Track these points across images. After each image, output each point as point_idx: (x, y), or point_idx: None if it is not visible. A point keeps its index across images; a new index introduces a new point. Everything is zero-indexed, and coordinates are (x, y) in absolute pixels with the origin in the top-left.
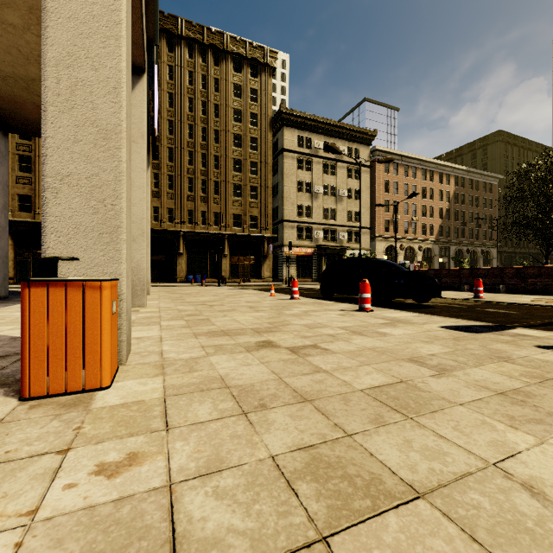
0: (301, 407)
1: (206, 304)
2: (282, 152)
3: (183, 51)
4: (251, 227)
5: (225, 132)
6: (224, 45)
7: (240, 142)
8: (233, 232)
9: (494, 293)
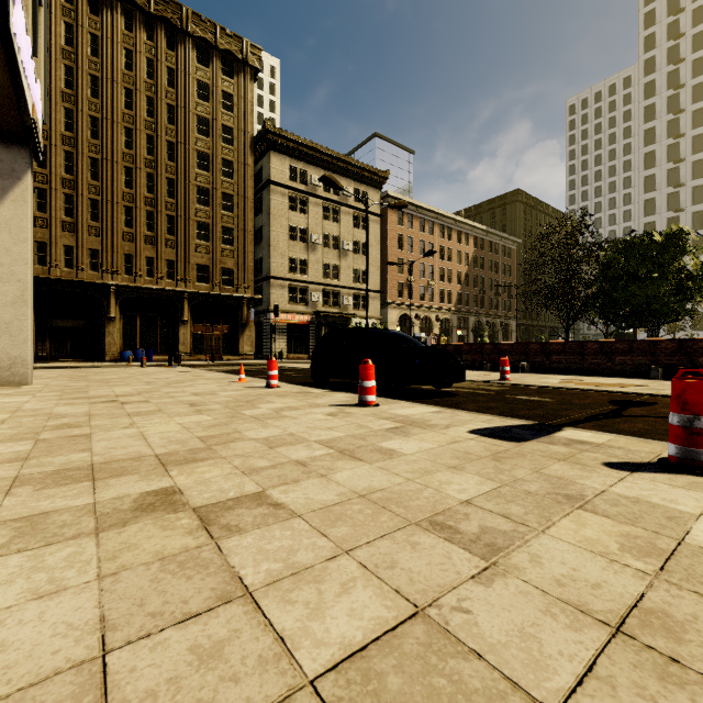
0: None
1: (116, 401)
2: (269, 185)
3: (116, 17)
4: (224, 284)
5: (184, 147)
6: (182, 22)
7: (208, 163)
8: (197, 290)
9: (519, 372)
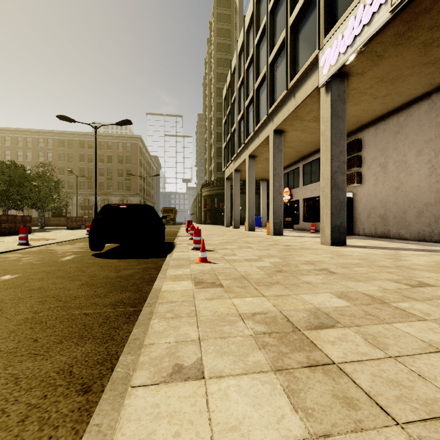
0: (246, 234)
1: (284, 245)
2: None
3: None
4: None
5: None
6: None
7: None
8: None
9: None
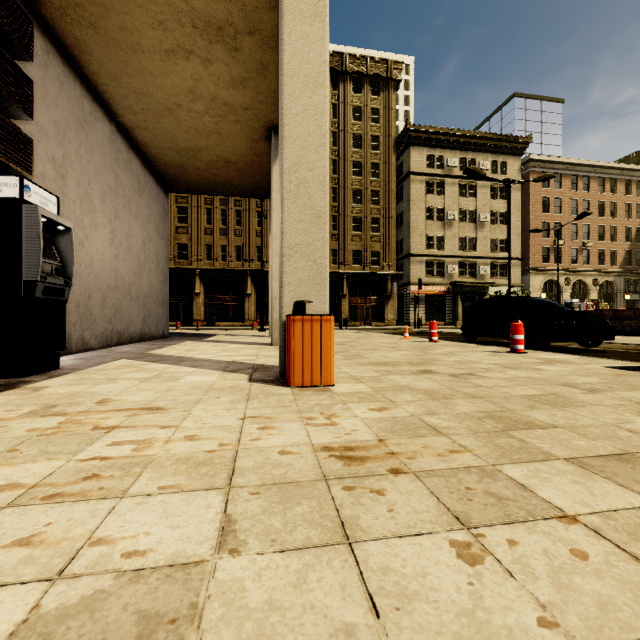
0: (474, 399)
1: (345, 344)
2: (409, 176)
3: None
4: (373, 264)
5: (343, 161)
6: (342, 66)
7: (360, 170)
8: (353, 271)
9: None
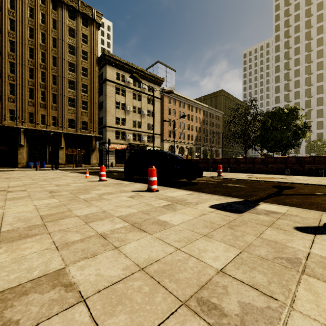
0: None
1: (5, 190)
2: (106, 81)
3: None
4: (83, 129)
5: (61, 59)
6: None
7: (74, 68)
8: (68, 132)
9: (225, 172)
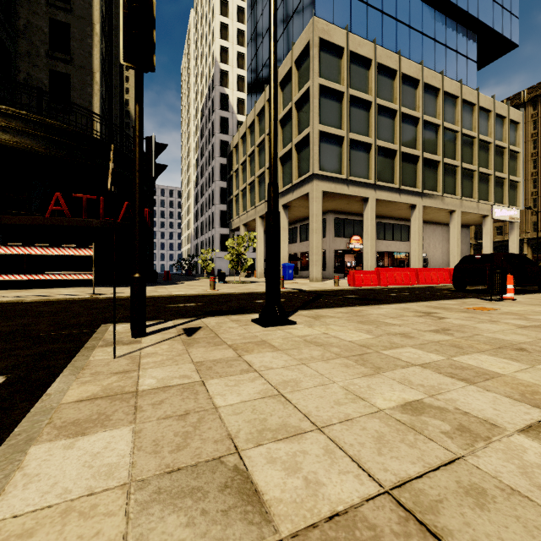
0: None
1: None
2: None
3: None
4: None
5: None
6: None
7: None
8: None
9: None
